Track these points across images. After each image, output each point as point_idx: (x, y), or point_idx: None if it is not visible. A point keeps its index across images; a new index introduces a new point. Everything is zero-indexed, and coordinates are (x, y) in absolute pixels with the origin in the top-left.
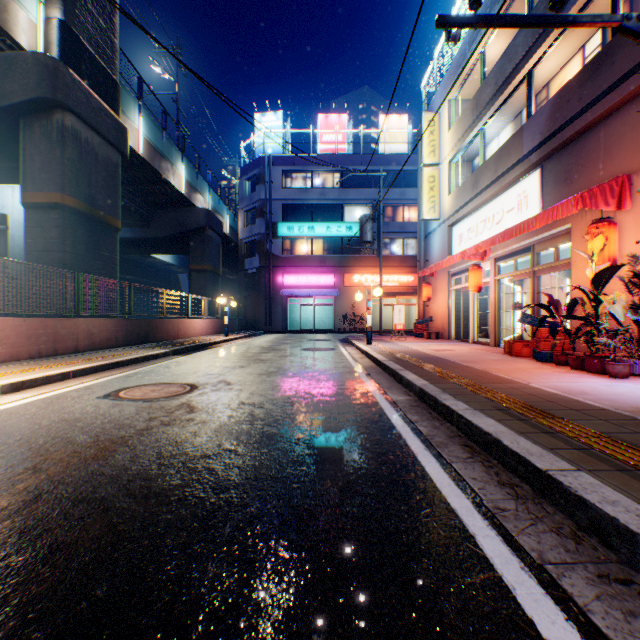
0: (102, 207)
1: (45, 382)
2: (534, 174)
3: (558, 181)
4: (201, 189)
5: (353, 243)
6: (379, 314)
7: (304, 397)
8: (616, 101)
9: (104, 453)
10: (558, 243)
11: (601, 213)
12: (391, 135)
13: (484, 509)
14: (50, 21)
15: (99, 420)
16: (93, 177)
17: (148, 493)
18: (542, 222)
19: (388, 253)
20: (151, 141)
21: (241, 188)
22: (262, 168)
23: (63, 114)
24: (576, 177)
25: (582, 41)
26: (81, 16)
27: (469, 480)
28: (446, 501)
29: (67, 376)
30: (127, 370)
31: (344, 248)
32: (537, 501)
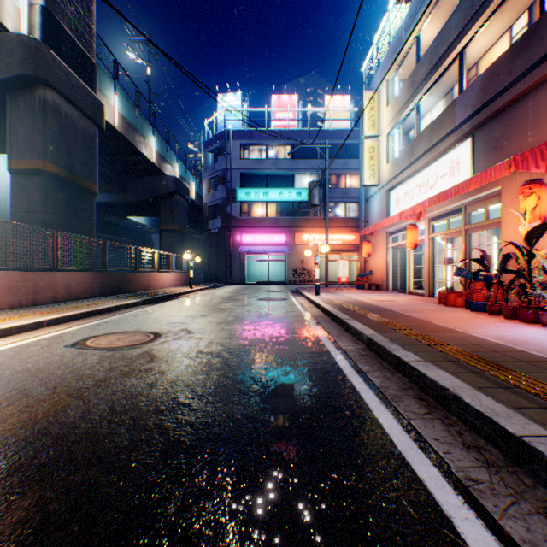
0: (80, 173)
1: (19, 331)
2: (466, 142)
3: (488, 148)
4: (170, 159)
5: (302, 207)
6: (325, 268)
7: (259, 346)
8: (545, 73)
9: (56, 408)
10: (488, 204)
11: (530, 176)
12: (335, 113)
13: (455, 480)
14: (33, 7)
15: (60, 370)
16: (72, 146)
17: (91, 458)
18: (476, 184)
19: (333, 215)
20: (125, 116)
21: (205, 159)
22: (223, 142)
23: (45, 90)
24: (505, 144)
25: (510, 22)
26: (61, 3)
27: (432, 442)
28: (411, 469)
29: (41, 325)
30: (98, 319)
31: (295, 210)
32: (511, 470)
